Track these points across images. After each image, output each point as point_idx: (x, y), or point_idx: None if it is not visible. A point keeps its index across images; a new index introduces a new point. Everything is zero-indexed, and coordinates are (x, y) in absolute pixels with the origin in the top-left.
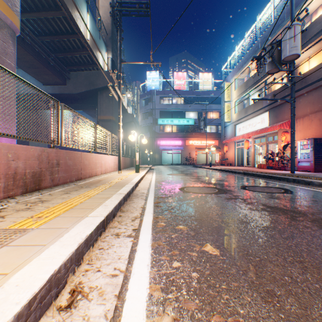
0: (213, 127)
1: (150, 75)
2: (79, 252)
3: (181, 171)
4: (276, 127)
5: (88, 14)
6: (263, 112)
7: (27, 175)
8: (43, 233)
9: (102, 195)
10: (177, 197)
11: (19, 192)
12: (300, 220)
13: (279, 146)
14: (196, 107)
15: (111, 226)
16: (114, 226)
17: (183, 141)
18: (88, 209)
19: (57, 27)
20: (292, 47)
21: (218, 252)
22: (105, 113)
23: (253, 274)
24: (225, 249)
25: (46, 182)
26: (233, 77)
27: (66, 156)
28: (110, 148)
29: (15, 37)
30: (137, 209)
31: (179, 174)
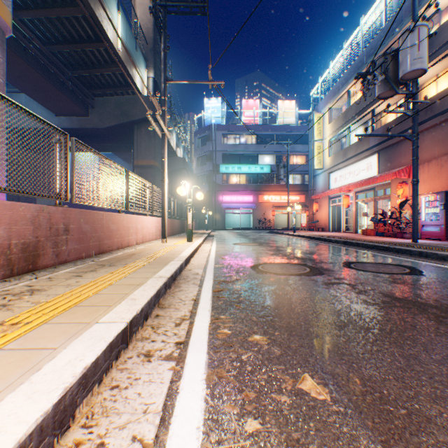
0: (297, 177)
1: (208, 104)
2: (63, 407)
3: (253, 239)
4: (390, 175)
5: (120, 13)
6: (370, 155)
7: (13, 248)
8: (5, 362)
9: (131, 280)
10: (249, 281)
11: None
12: None
13: (394, 203)
14: (274, 149)
15: (140, 336)
16: (145, 336)
17: (256, 196)
18: (103, 306)
19: (74, 31)
20: (415, 59)
21: (327, 395)
22: (144, 156)
23: None
24: (339, 387)
25: (46, 258)
26: (326, 106)
27: (80, 217)
28: (151, 205)
29: (4, 38)
30: (186, 302)
31: (250, 244)
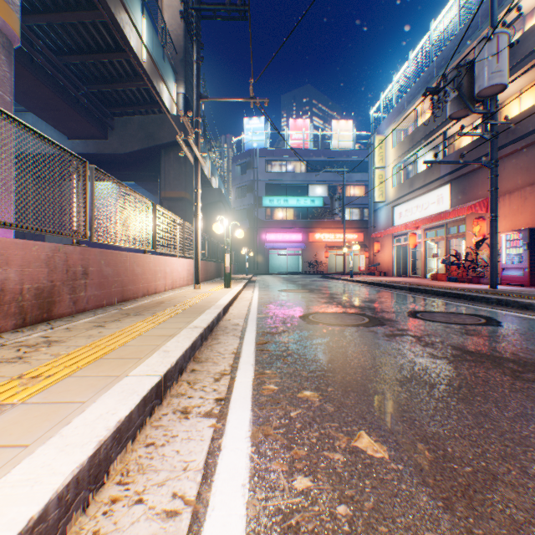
0: (354, 211)
1: (249, 124)
2: (98, 460)
3: (303, 285)
4: (465, 209)
5: (144, 17)
6: (441, 186)
7: (25, 294)
8: (30, 416)
9: (161, 331)
10: (298, 333)
11: (9, 325)
12: (530, 378)
13: (469, 242)
14: (327, 178)
15: (175, 392)
16: (181, 392)
17: (305, 234)
18: (132, 358)
19: (91, 39)
20: (493, 72)
21: (385, 453)
22: (173, 187)
23: (466, 509)
24: (399, 445)
25: (63, 306)
26: (389, 127)
27: (100, 259)
28: (182, 245)
29: (11, 50)
30: (225, 356)
31: (299, 291)
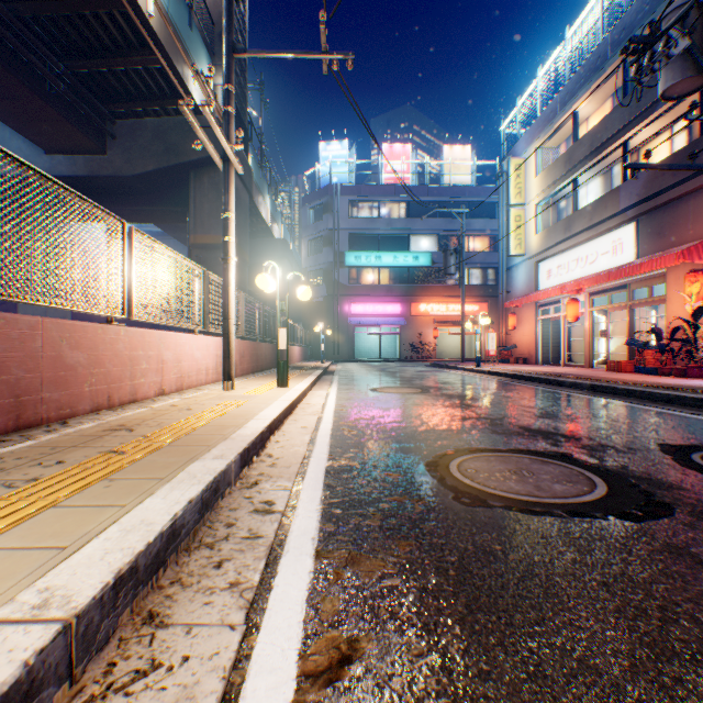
0: (474, 272)
1: (327, 151)
2: None
3: (407, 378)
4: (671, 258)
5: None
6: (620, 226)
7: None
8: None
9: None
10: (449, 560)
11: None
12: None
13: (673, 311)
14: (437, 226)
15: None
16: None
17: (406, 304)
18: None
19: None
20: None
21: None
22: (208, 228)
23: None
24: None
25: None
26: (531, 145)
27: None
28: (202, 312)
29: None
30: None
31: (404, 390)
